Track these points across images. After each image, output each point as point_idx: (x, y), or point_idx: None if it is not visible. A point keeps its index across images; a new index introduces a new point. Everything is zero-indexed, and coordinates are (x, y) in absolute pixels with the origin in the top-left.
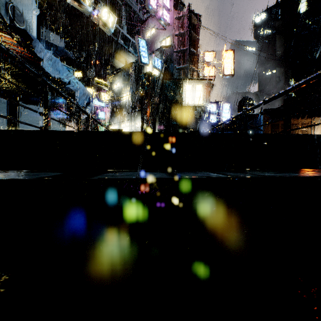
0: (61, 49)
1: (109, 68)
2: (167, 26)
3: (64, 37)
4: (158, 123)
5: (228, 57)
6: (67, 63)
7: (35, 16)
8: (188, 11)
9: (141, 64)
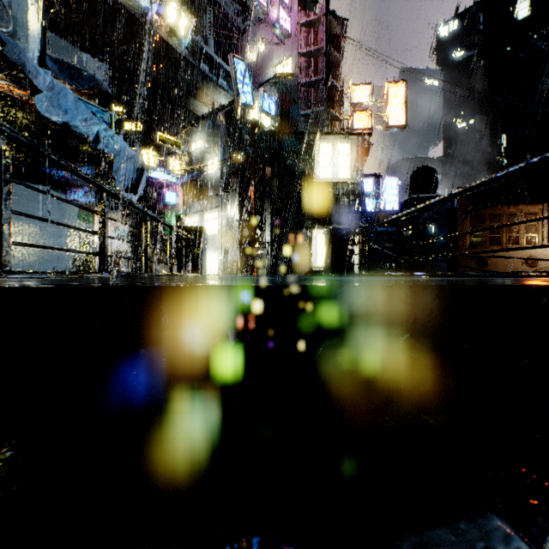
0: (89, 76)
1: (183, 115)
2: (287, 38)
3: (105, 61)
4: (271, 212)
5: (396, 94)
6: (101, 102)
7: (35, 11)
8: (325, 12)
9: (239, 106)
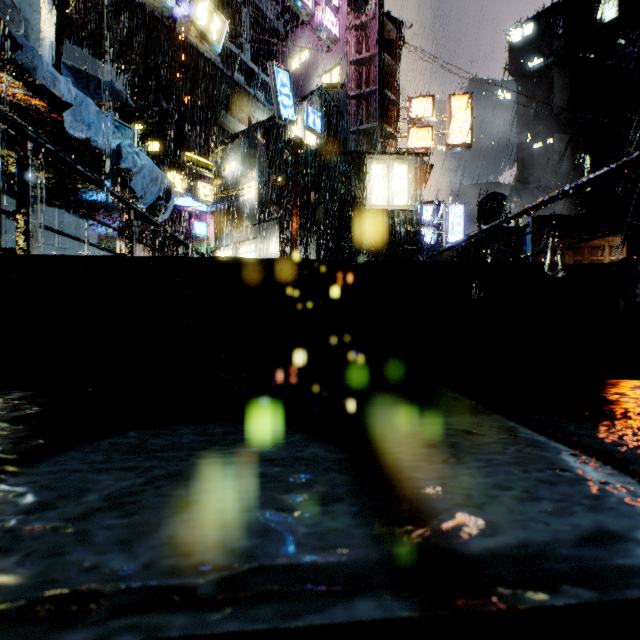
0: (109, 87)
1: (215, 133)
2: (334, 44)
3: (124, 71)
4: (316, 244)
5: (461, 108)
6: (122, 116)
7: (49, 12)
8: (378, 13)
9: (279, 121)
